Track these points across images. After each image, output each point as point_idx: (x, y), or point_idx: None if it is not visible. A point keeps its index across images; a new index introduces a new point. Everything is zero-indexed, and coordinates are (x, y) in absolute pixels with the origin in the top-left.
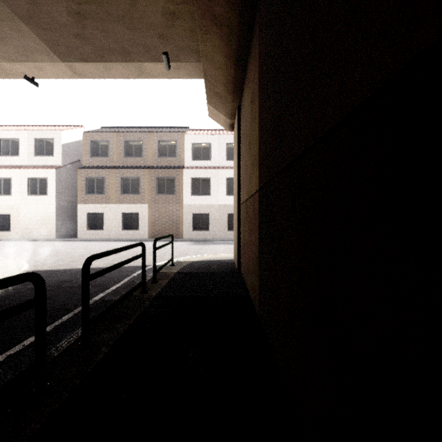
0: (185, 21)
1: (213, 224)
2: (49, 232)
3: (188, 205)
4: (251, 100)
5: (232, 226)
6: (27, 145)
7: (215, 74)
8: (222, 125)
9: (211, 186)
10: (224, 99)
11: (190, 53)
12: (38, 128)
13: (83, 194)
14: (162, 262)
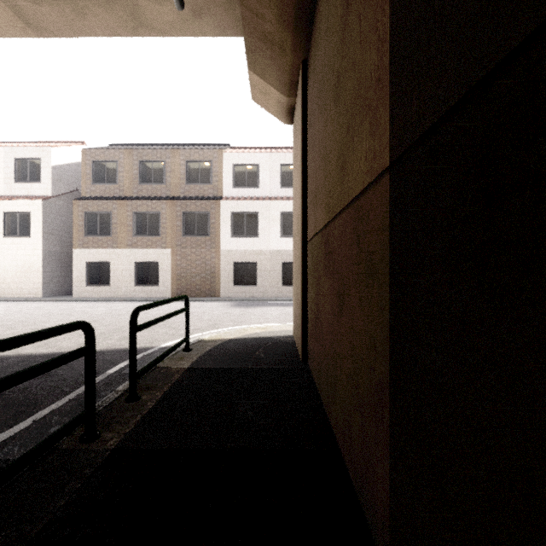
0: None
1: (263, 276)
2: (33, 288)
3: (227, 250)
4: None
5: (289, 280)
6: (4, 167)
7: None
8: (273, 112)
9: (260, 224)
10: (278, 47)
11: None
12: (21, 144)
13: (81, 235)
14: (175, 341)
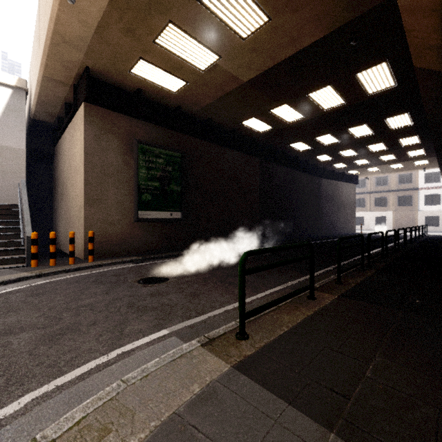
0: (434, 164)
1: None
2: None
3: (421, 211)
4: None
5: None
6: None
7: None
8: None
9: (441, 199)
10: None
11: (434, 166)
12: None
13: None
14: None
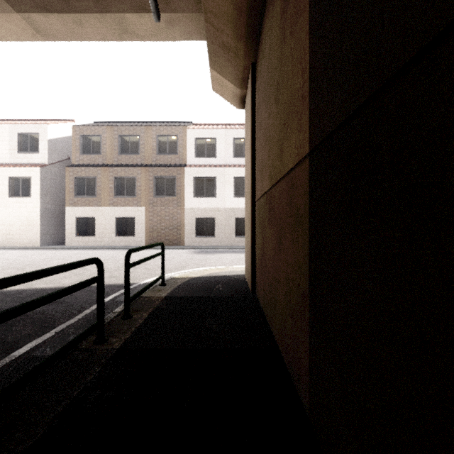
0: None
1: (219, 229)
2: (33, 239)
3: (190, 208)
4: (281, 10)
5: (240, 232)
6: (9, 140)
7: (220, 4)
8: (229, 100)
9: (217, 187)
10: (233, 53)
11: None
12: (22, 121)
13: (71, 196)
14: (152, 279)
